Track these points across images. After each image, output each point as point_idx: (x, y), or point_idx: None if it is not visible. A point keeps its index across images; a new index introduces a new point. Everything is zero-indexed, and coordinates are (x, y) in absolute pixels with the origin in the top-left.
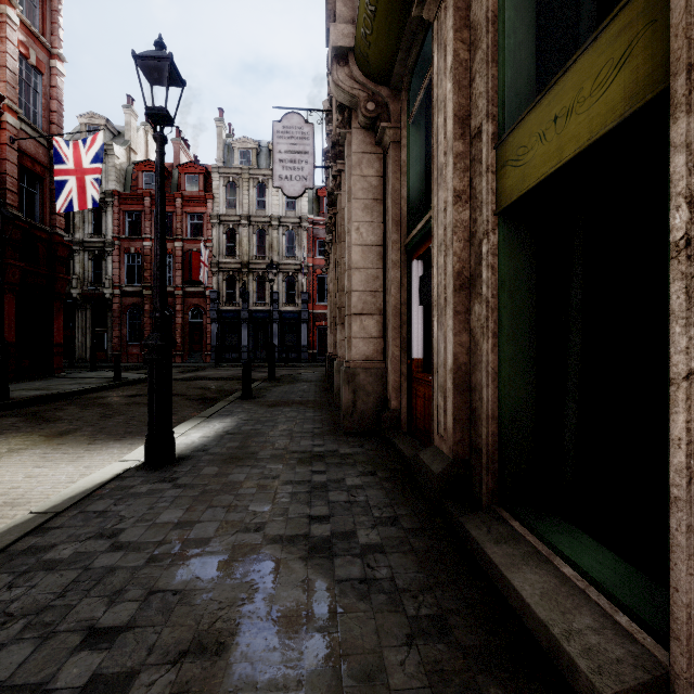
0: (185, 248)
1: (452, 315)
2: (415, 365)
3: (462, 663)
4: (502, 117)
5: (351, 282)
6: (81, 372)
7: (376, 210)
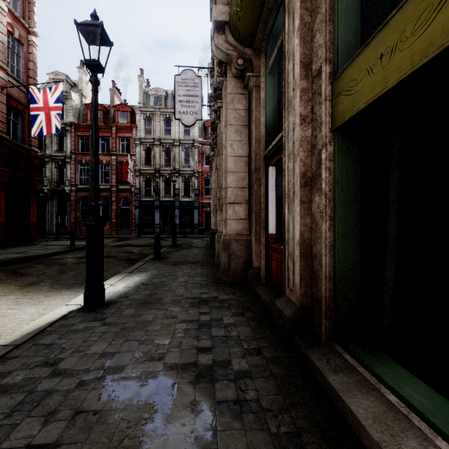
0: (118, 160)
1: (299, 203)
2: (271, 238)
3: None
4: (337, 61)
5: (227, 181)
6: (49, 241)
7: (244, 133)
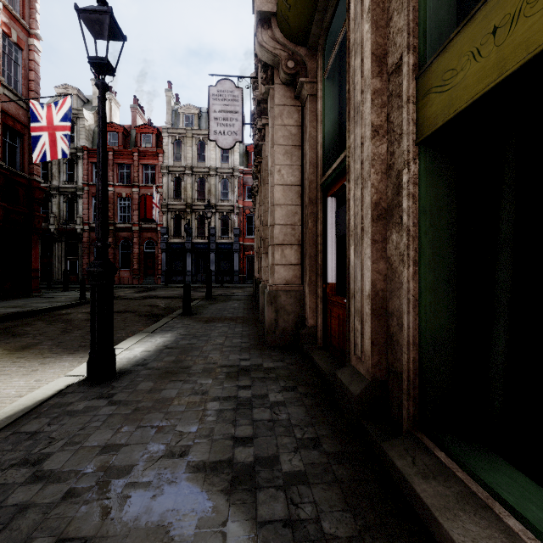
0: (141, 193)
1: (370, 243)
2: (330, 289)
3: None
4: (423, 47)
5: (274, 217)
6: (55, 292)
7: (295, 155)
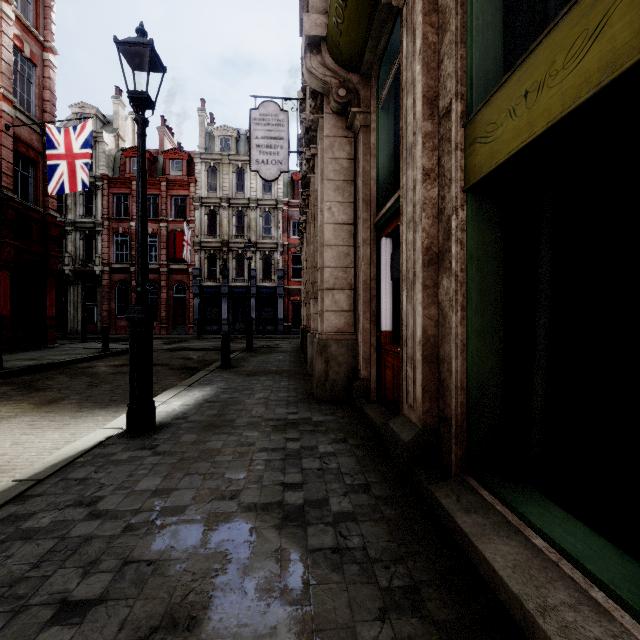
0: (170, 229)
1: (421, 288)
2: (384, 337)
3: (436, 639)
4: (471, 96)
5: (324, 259)
6: (73, 343)
7: (347, 191)
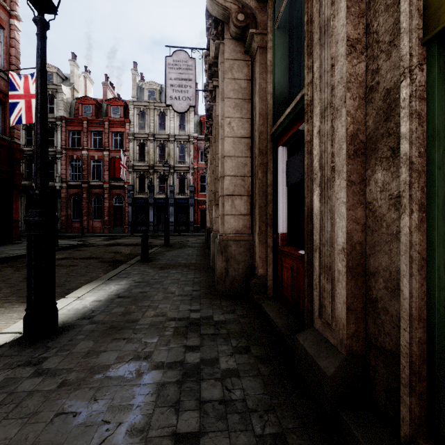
0: (111, 156)
1: (345, 185)
2: (281, 239)
3: None
4: None
5: (224, 168)
6: None
7: (245, 108)
